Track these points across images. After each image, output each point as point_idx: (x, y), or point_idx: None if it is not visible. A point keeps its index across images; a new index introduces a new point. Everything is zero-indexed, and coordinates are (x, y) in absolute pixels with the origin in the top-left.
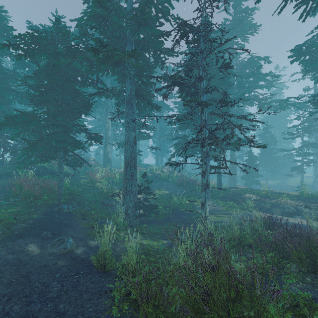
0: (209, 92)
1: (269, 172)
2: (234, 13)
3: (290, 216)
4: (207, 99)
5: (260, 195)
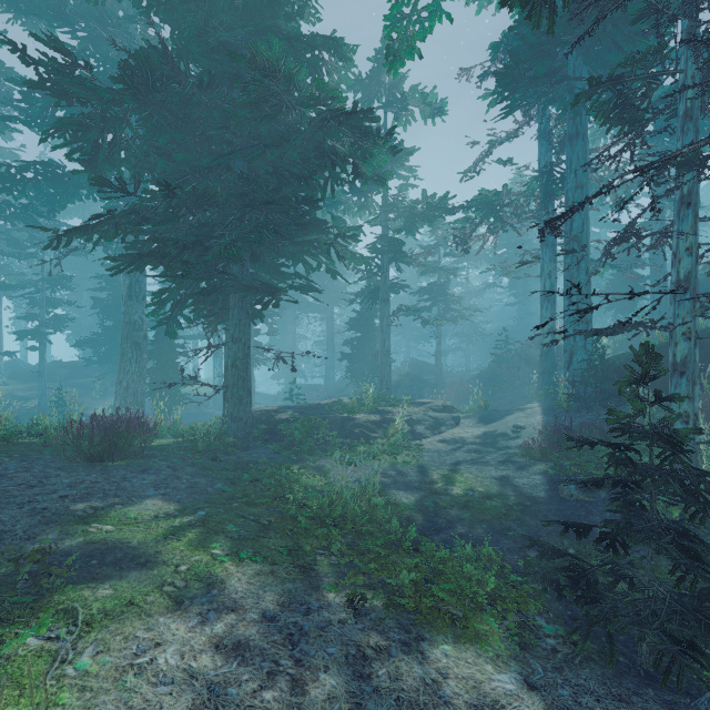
0: None
1: None
2: None
3: (441, 431)
4: None
5: (368, 409)
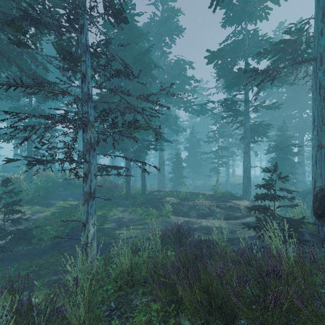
0: (132, 82)
1: (195, 173)
2: (162, 10)
3: (204, 218)
4: (127, 89)
5: (180, 197)
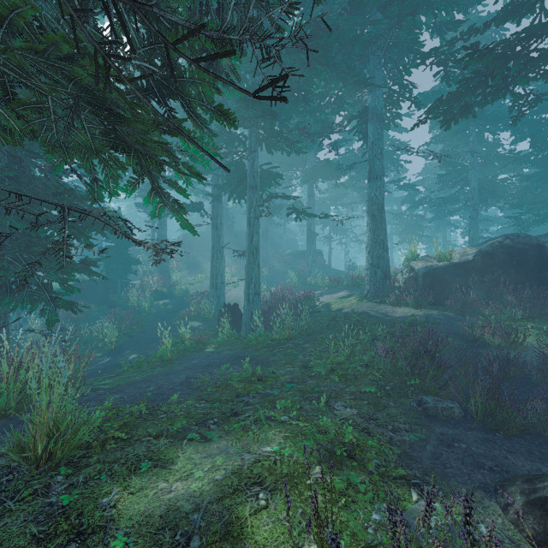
0: None
1: None
2: None
3: None
4: None
5: None
